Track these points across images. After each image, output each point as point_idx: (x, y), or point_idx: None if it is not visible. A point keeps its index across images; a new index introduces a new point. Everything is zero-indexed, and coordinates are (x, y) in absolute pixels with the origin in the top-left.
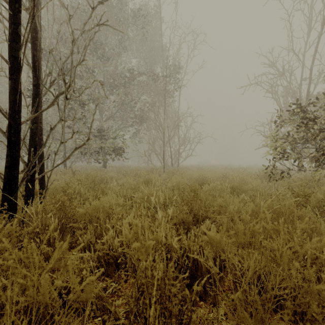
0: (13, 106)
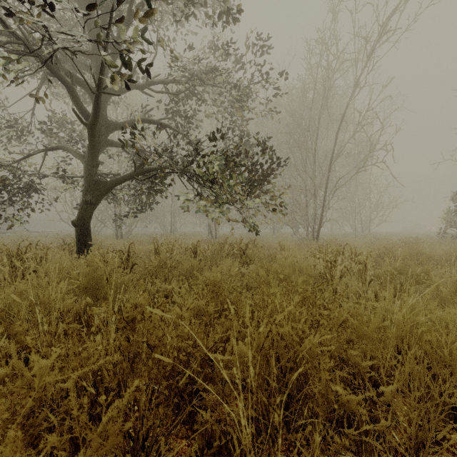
0: (322, 215)
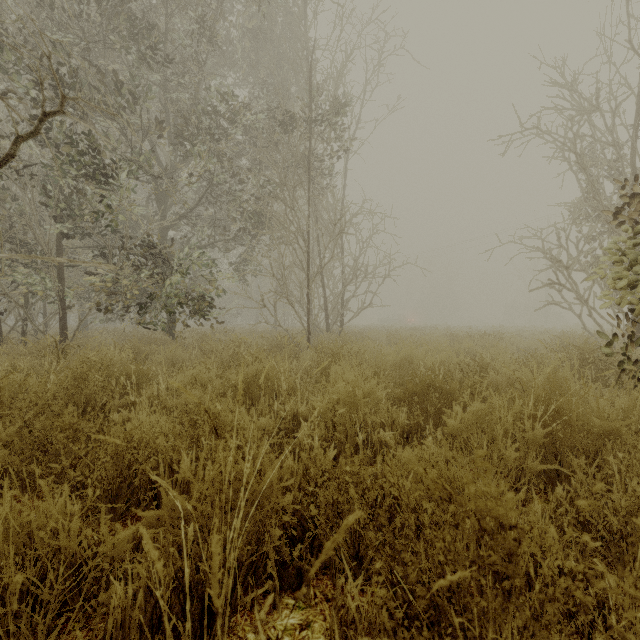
0: None
